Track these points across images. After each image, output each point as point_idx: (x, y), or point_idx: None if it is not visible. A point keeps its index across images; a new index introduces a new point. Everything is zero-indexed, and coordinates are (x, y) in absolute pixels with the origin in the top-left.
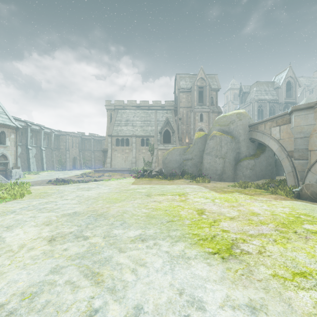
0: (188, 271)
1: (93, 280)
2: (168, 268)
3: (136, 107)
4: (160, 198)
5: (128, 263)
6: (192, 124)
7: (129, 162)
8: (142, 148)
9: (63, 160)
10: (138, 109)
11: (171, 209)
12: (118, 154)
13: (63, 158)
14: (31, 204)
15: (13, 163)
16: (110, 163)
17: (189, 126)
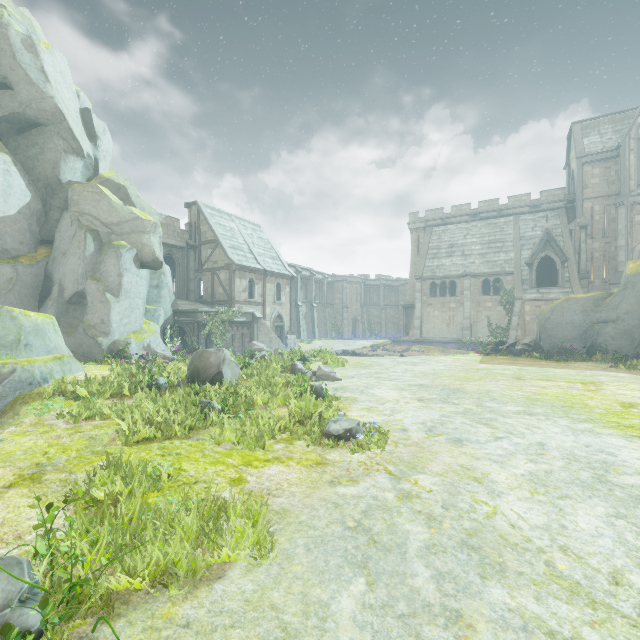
0: (598, 439)
1: (487, 426)
2: (569, 434)
3: (471, 217)
4: (542, 383)
5: (517, 424)
6: (621, 236)
7: (456, 327)
8: (486, 300)
9: (338, 323)
10: (475, 219)
11: (567, 397)
12: (434, 312)
13: (339, 320)
14: (361, 372)
15: (287, 326)
16: (420, 329)
17: (613, 241)
